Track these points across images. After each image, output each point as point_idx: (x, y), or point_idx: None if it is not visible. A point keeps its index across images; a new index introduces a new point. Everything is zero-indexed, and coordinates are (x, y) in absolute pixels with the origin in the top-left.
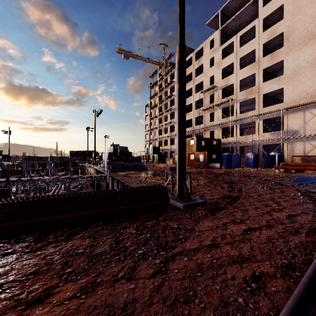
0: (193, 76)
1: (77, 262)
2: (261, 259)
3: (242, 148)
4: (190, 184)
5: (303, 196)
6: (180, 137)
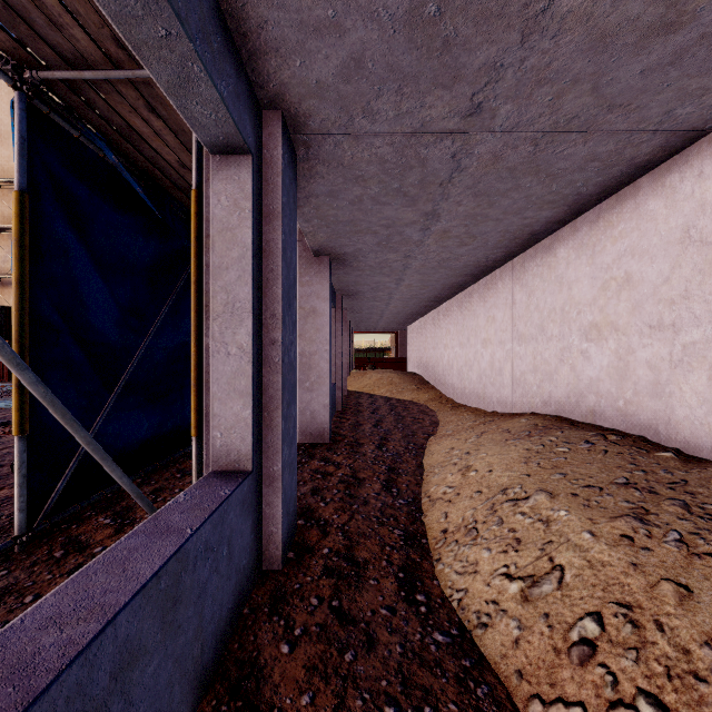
0: None
1: None
2: None
3: None
4: None
5: None
6: None
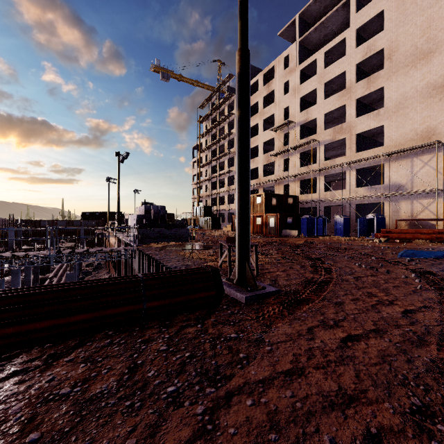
0: (260, 107)
1: (52, 416)
2: (376, 398)
3: (328, 209)
4: (257, 262)
5: (420, 279)
6: (242, 192)
